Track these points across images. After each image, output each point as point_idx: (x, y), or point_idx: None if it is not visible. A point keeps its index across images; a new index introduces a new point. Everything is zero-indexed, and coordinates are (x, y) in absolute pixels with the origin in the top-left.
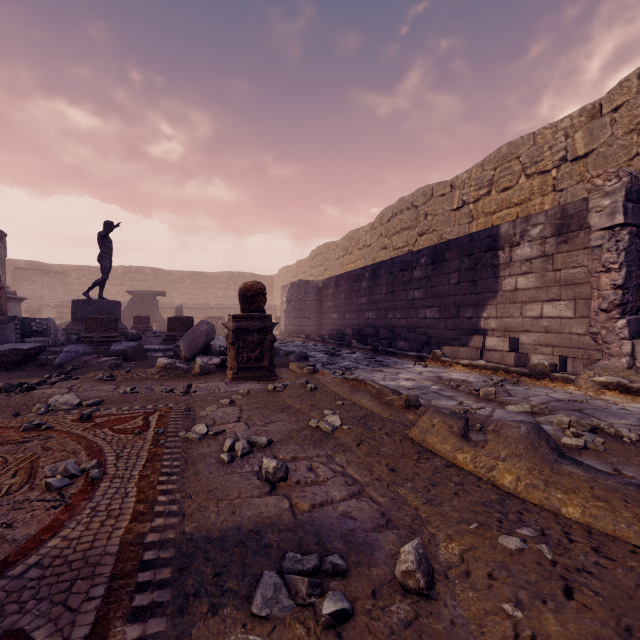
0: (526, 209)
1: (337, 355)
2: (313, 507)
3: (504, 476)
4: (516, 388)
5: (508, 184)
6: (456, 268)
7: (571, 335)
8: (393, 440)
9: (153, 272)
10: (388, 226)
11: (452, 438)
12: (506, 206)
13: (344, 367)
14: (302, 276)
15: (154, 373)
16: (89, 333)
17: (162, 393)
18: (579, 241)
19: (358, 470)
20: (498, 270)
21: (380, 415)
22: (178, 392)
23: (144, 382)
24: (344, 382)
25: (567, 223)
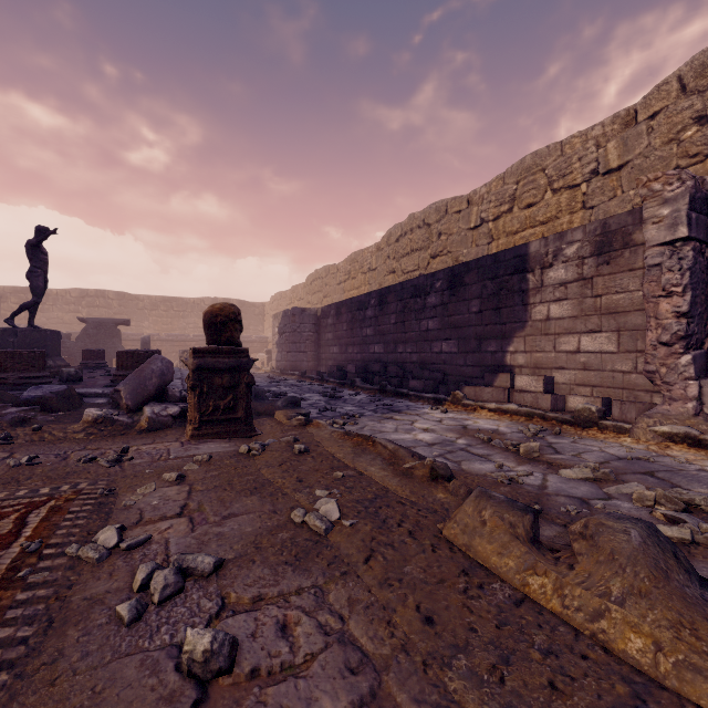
0: (553, 228)
1: (337, 397)
2: None
3: (626, 636)
4: (560, 441)
5: (532, 200)
6: (477, 294)
7: (614, 373)
8: (421, 546)
9: (117, 297)
10: (396, 247)
11: (516, 546)
12: (530, 225)
13: (346, 414)
14: (298, 304)
15: (78, 430)
16: (1, 373)
17: (78, 463)
18: (624, 262)
19: (368, 625)
20: (527, 296)
21: (397, 494)
22: (103, 461)
23: (58, 445)
24: (345, 438)
25: (609, 240)
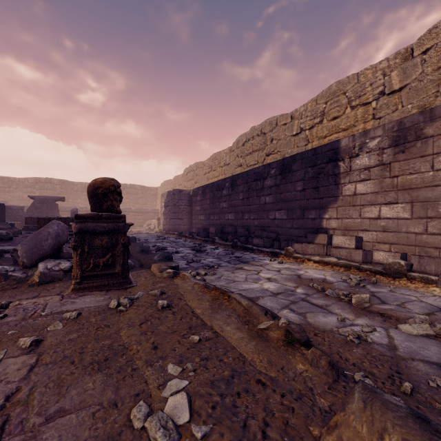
0: (351, 133)
1: (202, 251)
2: None
3: None
4: (380, 290)
5: (337, 114)
6: (301, 177)
7: (408, 234)
8: None
9: (60, 183)
10: (243, 149)
11: None
12: (335, 131)
13: (207, 265)
14: (178, 187)
15: None
16: None
17: None
18: (416, 150)
19: None
20: (339, 178)
21: (255, 366)
22: None
23: None
24: (205, 291)
25: (404, 135)
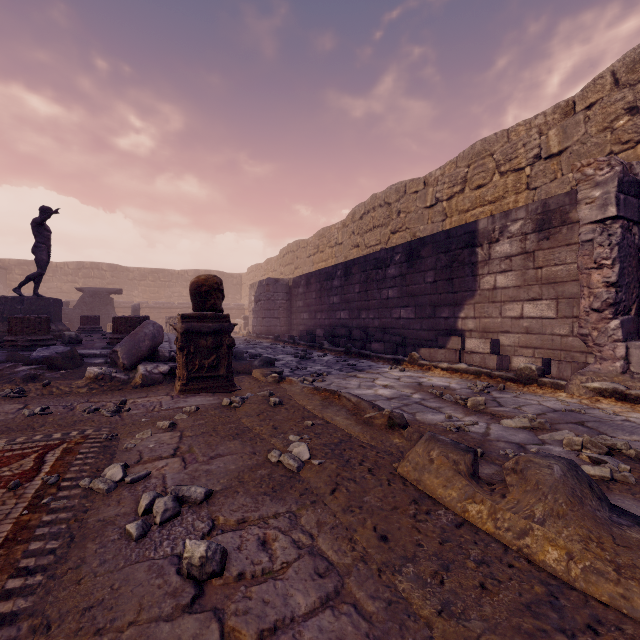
0: (500, 207)
1: (307, 358)
2: (260, 638)
3: (546, 549)
4: (504, 396)
5: (482, 181)
6: (432, 266)
7: (553, 336)
8: (379, 481)
9: (110, 268)
10: (360, 223)
11: (458, 480)
12: (480, 204)
13: (315, 373)
14: (272, 275)
15: (81, 386)
16: (12, 336)
17: (84, 413)
18: (561, 237)
19: (334, 541)
20: (476, 268)
21: (359, 439)
22: (105, 412)
23: (65, 398)
24: (314, 393)
25: (549, 218)
